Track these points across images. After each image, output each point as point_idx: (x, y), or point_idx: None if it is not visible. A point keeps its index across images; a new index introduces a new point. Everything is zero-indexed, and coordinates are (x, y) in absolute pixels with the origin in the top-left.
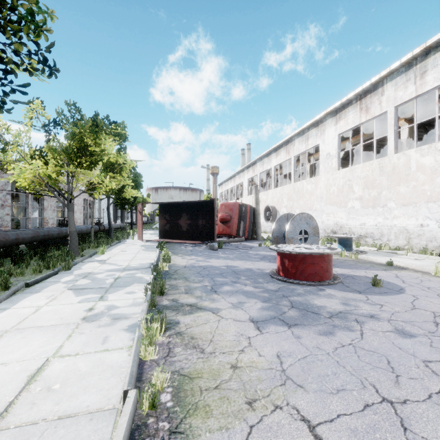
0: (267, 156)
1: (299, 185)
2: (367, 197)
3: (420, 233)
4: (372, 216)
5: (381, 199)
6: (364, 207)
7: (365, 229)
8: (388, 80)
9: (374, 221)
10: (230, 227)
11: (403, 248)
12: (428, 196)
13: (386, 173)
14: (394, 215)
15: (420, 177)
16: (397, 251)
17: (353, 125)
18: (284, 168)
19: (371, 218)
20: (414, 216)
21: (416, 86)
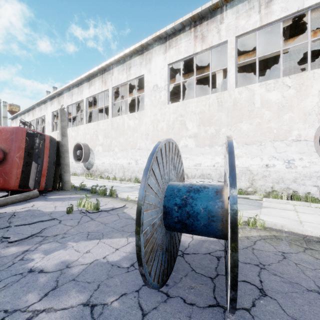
0: (77, 86)
1: (119, 120)
2: (203, 135)
3: (265, 174)
4: (210, 156)
5: (220, 136)
6: (199, 146)
7: (201, 170)
8: (228, 7)
9: (211, 161)
10: (3, 174)
11: (245, 190)
12: (275, 135)
13: (225, 109)
14: (235, 155)
15: (265, 113)
16: (250, 196)
17: (186, 54)
18: (96, 106)
19: (208, 158)
20: (259, 155)
21: (261, 15)
